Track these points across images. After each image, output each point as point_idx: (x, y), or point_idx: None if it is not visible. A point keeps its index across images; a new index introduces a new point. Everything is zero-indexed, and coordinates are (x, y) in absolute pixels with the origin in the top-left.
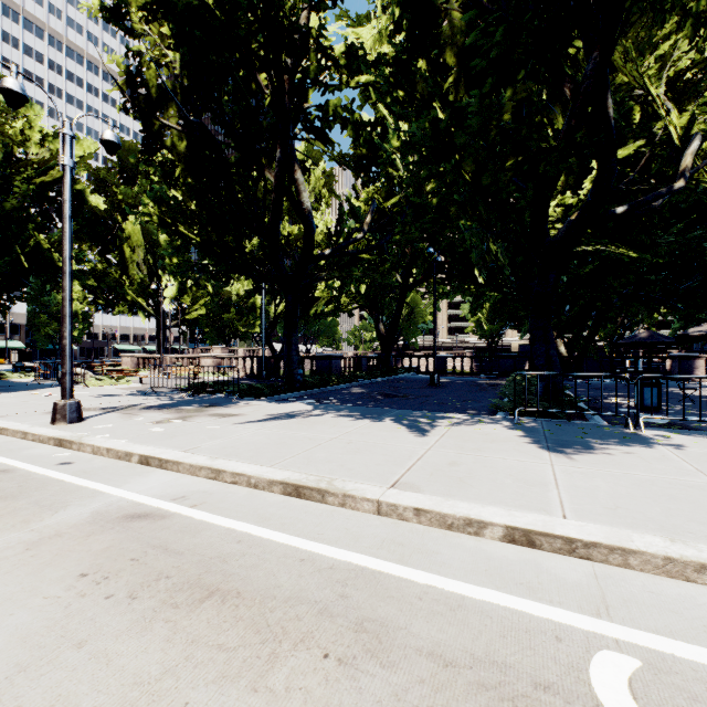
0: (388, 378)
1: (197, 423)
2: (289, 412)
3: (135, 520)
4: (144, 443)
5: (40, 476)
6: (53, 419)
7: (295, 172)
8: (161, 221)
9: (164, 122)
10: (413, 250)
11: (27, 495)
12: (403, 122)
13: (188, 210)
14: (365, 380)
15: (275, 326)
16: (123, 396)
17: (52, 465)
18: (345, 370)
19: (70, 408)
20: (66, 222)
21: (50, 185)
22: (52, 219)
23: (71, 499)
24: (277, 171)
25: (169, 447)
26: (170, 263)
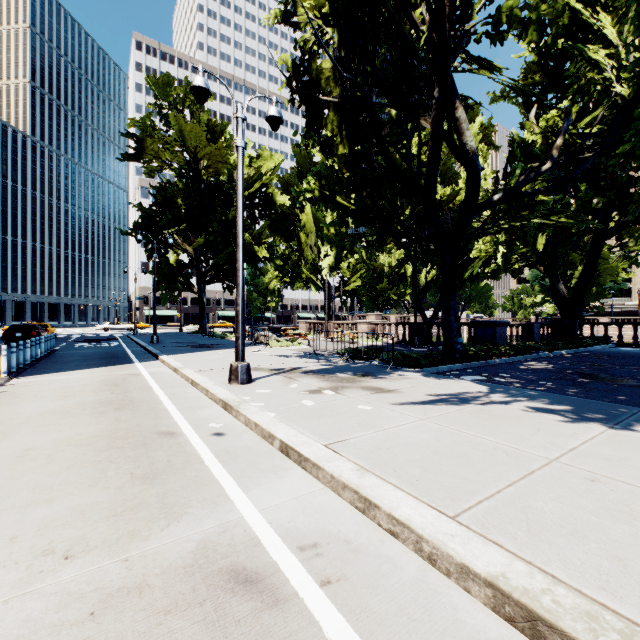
0: (574, 350)
1: (347, 398)
2: (457, 394)
3: (236, 592)
4: (289, 421)
5: (190, 449)
6: (229, 378)
7: (455, 111)
8: (321, 195)
9: (322, 98)
10: (625, 177)
11: (163, 479)
12: (603, 13)
13: (343, 178)
14: (542, 352)
15: (426, 292)
16: (291, 357)
17: (207, 434)
18: (511, 339)
19: (241, 369)
20: (239, 199)
21: (254, 194)
22: (255, 220)
23: (193, 502)
24: (434, 115)
25: (312, 434)
26: (328, 233)
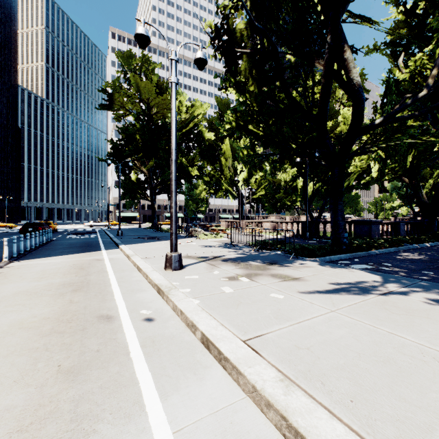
0: (436, 243)
1: (261, 286)
2: (355, 283)
3: None
4: (211, 310)
5: (120, 337)
6: (165, 265)
7: (344, 53)
8: (237, 124)
9: (238, 50)
10: None
11: (86, 375)
12: None
13: (254, 110)
14: (411, 245)
15: (313, 199)
16: (214, 247)
17: (139, 320)
18: (382, 234)
19: (174, 258)
20: (173, 123)
21: (189, 131)
22: (190, 149)
23: (105, 412)
24: (327, 57)
25: (232, 326)
26: (242, 153)
